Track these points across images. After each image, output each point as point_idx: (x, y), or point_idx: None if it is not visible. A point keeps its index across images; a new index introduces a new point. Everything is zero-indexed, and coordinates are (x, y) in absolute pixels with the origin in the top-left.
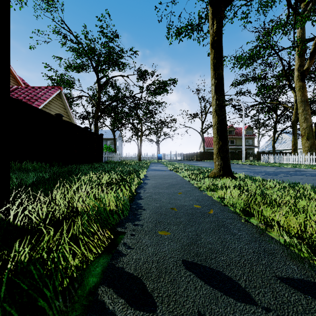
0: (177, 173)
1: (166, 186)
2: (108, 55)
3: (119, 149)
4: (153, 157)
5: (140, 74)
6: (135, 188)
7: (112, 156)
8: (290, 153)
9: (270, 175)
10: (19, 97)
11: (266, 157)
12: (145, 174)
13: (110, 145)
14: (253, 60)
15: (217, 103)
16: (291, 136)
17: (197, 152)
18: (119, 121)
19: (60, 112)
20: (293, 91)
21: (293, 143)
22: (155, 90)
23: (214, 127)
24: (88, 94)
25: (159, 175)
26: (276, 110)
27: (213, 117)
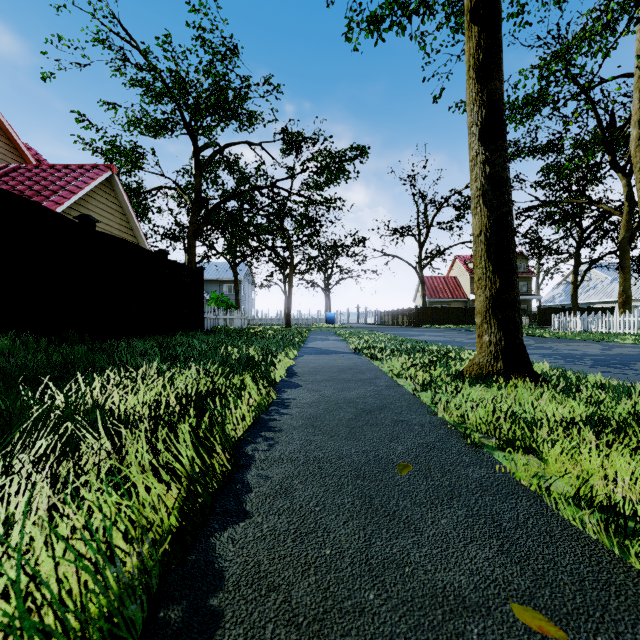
0: (375, 362)
1: (348, 421)
2: (215, 93)
3: (247, 303)
4: (317, 319)
5: (289, 141)
6: (243, 432)
7: (228, 317)
8: (609, 310)
9: (610, 365)
10: (18, 187)
11: (564, 319)
12: (293, 364)
13: (229, 295)
14: (533, 108)
15: (487, 174)
16: (610, 274)
17: (409, 309)
18: (243, 241)
19: (113, 220)
20: (622, 175)
21: (621, 289)
22: (320, 171)
23: (476, 239)
24: (175, 182)
25: (327, 369)
26: (580, 219)
27: (475, 212)
